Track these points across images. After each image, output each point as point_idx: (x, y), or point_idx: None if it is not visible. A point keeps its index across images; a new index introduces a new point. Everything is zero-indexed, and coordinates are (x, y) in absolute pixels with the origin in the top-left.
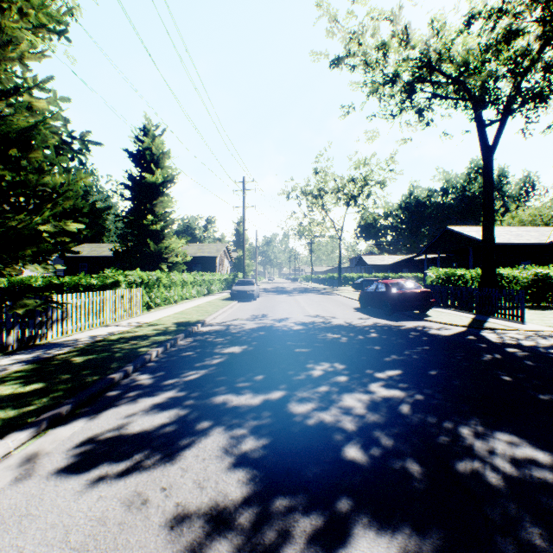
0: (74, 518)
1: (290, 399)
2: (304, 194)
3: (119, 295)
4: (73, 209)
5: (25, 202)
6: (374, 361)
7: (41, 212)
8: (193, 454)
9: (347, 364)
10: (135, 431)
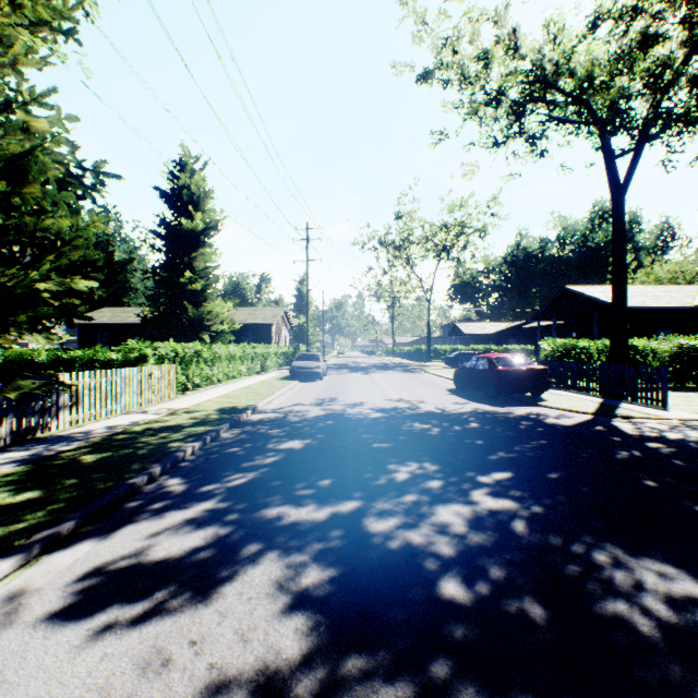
0: (67, 688)
1: (367, 513)
2: (384, 245)
3: (146, 373)
4: (84, 262)
5: (20, 253)
6: (476, 460)
7: (38, 266)
8: (235, 590)
9: (441, 464)
10: (158, 558)
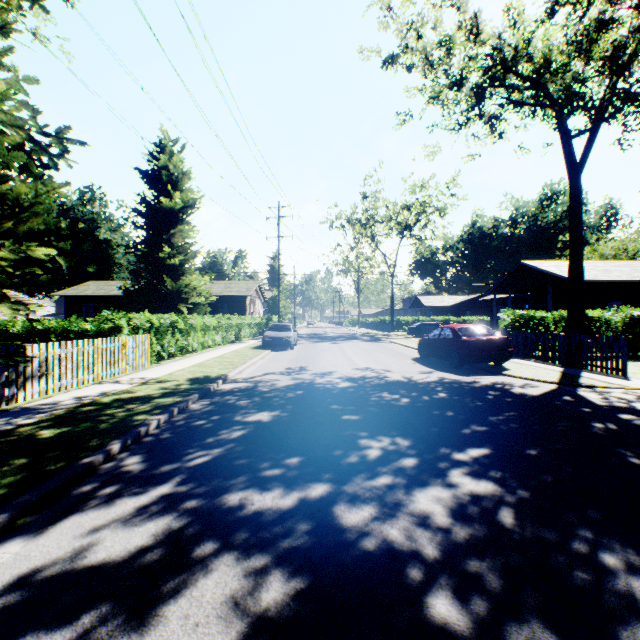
0: None
1: (338, 499)
2: (350, 223)
3: (120, 343)
4: (46, 230)
5: None
6: (449, 434)
7: None
8: (179, 612)
9: (414, 438)
10: (96, 562)
